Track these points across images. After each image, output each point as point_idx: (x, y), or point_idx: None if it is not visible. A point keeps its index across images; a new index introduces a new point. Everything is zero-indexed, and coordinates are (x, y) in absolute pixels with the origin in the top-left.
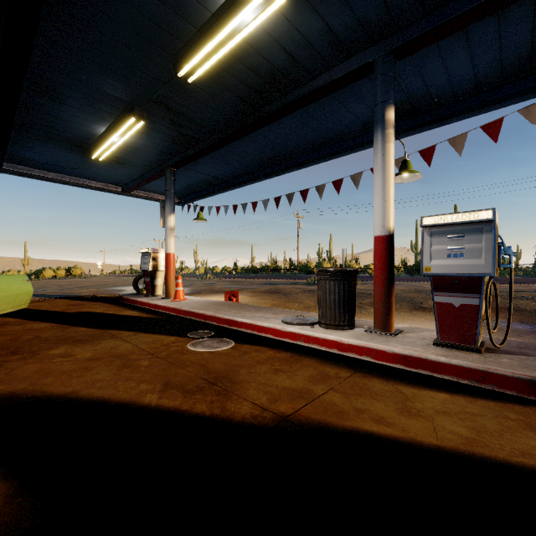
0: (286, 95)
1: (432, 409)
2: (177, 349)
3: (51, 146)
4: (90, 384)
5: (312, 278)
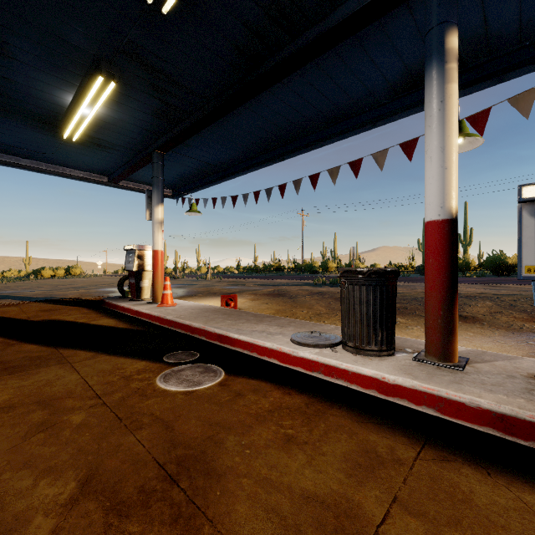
0: (295, 39)
1: None
2: (140, 387)
3: (14, 124)
4: None
5: (319, 278)
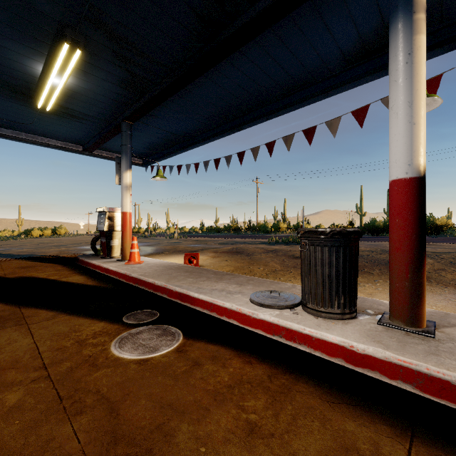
0: (254, 4)
1: None
2: (92, 354)
3: None
4: None
5: (273, 237)
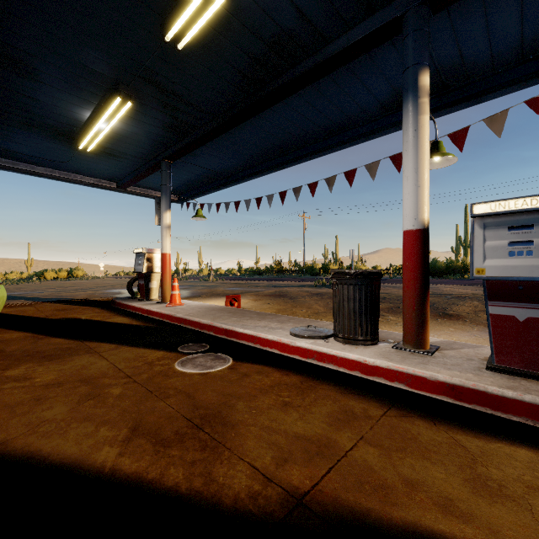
0: (294, 67)
1: (520, 483)
2: (162, 370)
3: (34, 136)
4: (32, 428)
5: (319, 280)
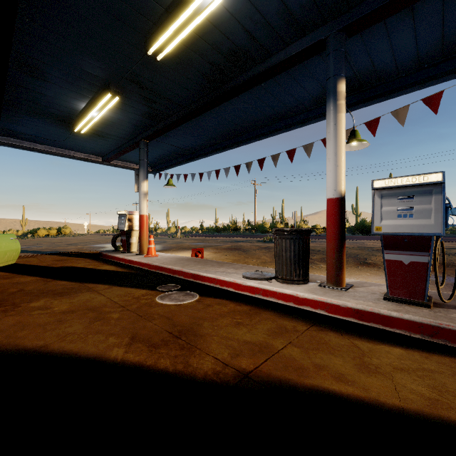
0: (245, 72)
1: (390, 366)
2: (147, 302)
3: (39, 121)
4: (61, 338)
5: (268, 237)
